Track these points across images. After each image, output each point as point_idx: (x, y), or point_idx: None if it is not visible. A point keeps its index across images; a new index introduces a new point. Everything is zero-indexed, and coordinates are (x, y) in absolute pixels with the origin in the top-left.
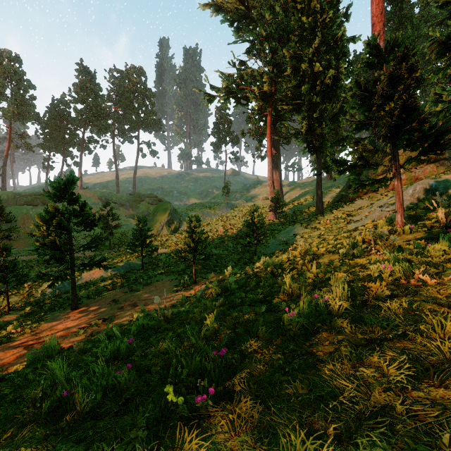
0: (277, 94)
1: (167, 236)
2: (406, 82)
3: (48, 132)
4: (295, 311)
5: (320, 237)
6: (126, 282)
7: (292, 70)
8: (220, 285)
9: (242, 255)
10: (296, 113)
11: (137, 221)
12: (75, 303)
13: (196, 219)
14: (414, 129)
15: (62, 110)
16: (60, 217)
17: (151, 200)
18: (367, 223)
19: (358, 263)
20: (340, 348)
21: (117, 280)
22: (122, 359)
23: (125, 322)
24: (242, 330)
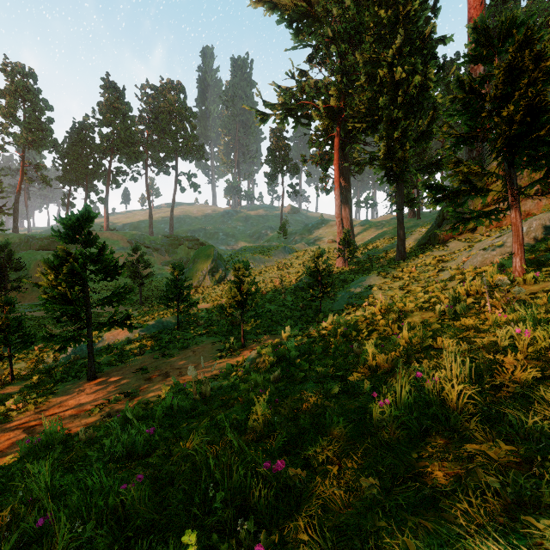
0: (348, 109)
1: (210, 287)
2: (530, 76)
3: (69, 162)
4: (388, 398)
5: (404, 288)
6: (157, 346)
7: (367, 78)
8: (275, 351)
9: (304, 311)
10: (371, 132)
11: (171, 269)
12: (92, 371)
13: (245, 266)
14: (541, 140)
15: (84, 136)
16: (73, 263)
17: (191, 244)
18: (466, 270)
19: (466, 325)
20: (475, 470)
21: (146, 342)
22: (138, 458)
23: (153, 398)
24: (308, 424)
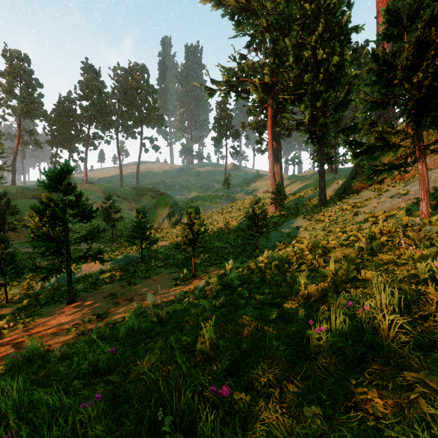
0: (279, 84)
1: (168, 229)
2: (436, 49)
3: (56, 129)
4: (323, 325)
5: (325, 229)
6: (125, 275)
7: (295, 59)
8: (220, 281)
9: (243, 248)
10: (298, 103)
11: (136, 213)
12: (71, 297)
13: (196, 210)
14: None
15: (68, 108)
16: (54, 207)
17: (153, 194)
18: (377, 214)
19: (383, 259)
20: (417, 402)
21: (116, 272)
22: (102, 375)
23: (120, 319)
24: (250, 347)
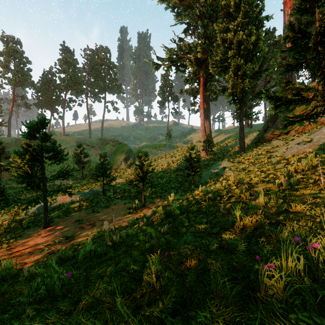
0: (209, 59)
1: (124, 169)
2: None
3: (41, 95)
4: (272, 262)
5: (246, 169)
6: (90, 205)
7: (221, 39)
8: (164, 210)
9: (182, 184)
10: (223, 73)
11: (99, 157)
12: (46, 222)
13: (145, 154)
14: None
15: (50, 79)
16: (32, 151)
17: (113, 143)
18: (287, 157)
19: (304, 193)
20: None
21: (83, 203)
22: (57, 299)
23: (83, 240)
24: (194, 280)
